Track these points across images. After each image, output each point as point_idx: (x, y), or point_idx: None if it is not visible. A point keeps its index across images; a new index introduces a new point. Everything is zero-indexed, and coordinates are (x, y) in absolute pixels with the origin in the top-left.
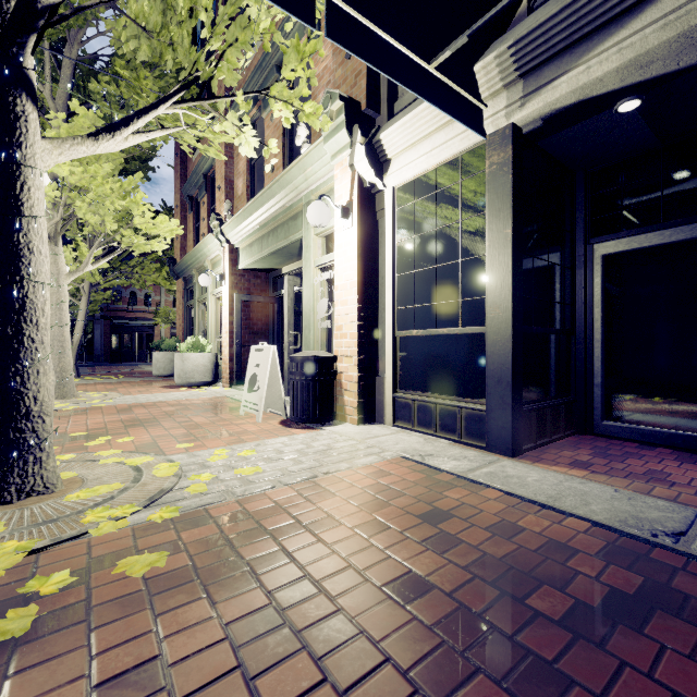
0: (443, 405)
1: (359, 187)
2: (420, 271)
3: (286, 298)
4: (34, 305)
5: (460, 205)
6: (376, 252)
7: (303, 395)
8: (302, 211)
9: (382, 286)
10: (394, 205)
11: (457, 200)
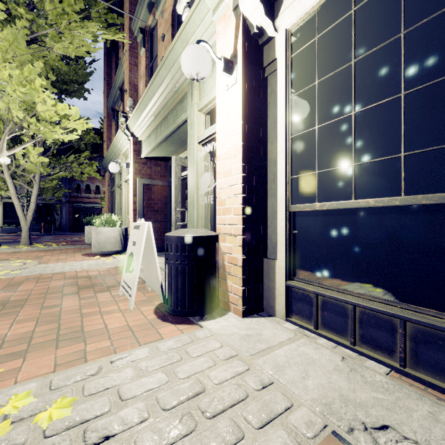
0: (367, 308)
1: (245, 34)
2: (327, 125)
3: (174, 177)
4: None
5: (401, 9)
6: (264, 113)
7: (178, 282)
8: (187, 92)
9: (272, 153)
10: (288, 51)
11: (396, 5)
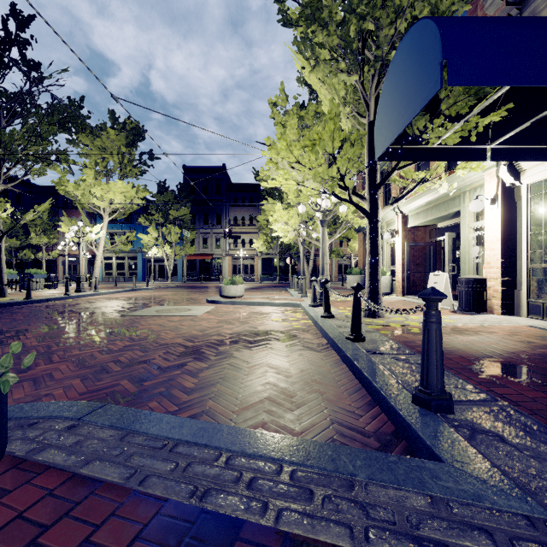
0: None
1: (503, 187)
2: None
3: (447, 246)
4: (380, 261)
5: None
6: (514, 220)
7: (465, 298)
8: (458, 196)
9: (519, 239)
10: (528, 194)
11: None
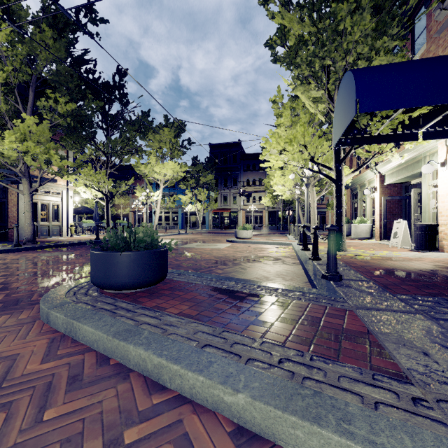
0: None
1: None
2: None
3: (412, 199)
4: (343, 212)
5: None
6: None
7: (419, 239)
8: (421, 159)
9: None
10: None
11: None
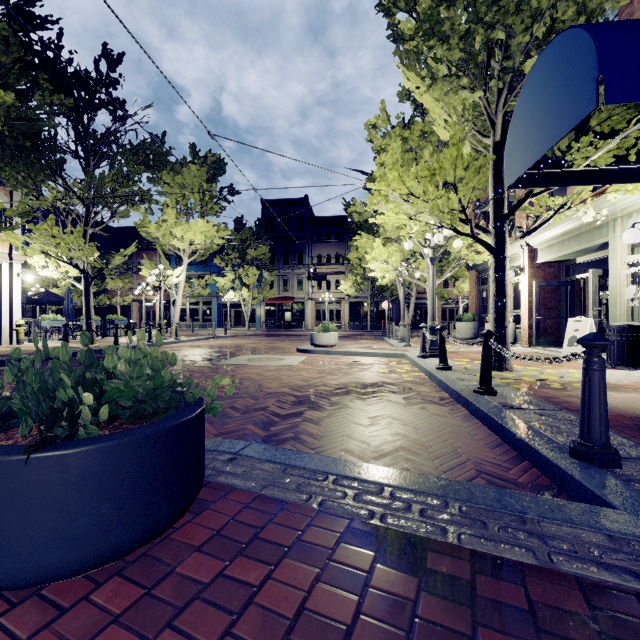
0: None
1: None
2: None
3: (591, 285)
4: (507, 305)
5: None
6: None
7: (617, 349)
8: (606, 224)
9: None
10: None
11: None
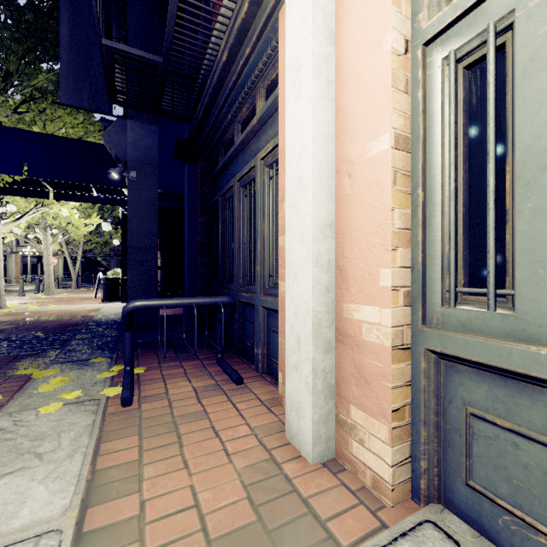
0: None
1: (123, 215)
2: None
3: None
4: None
5: None
6: None
7: (103, 292)
8: None
9: None
10: None
11: None
